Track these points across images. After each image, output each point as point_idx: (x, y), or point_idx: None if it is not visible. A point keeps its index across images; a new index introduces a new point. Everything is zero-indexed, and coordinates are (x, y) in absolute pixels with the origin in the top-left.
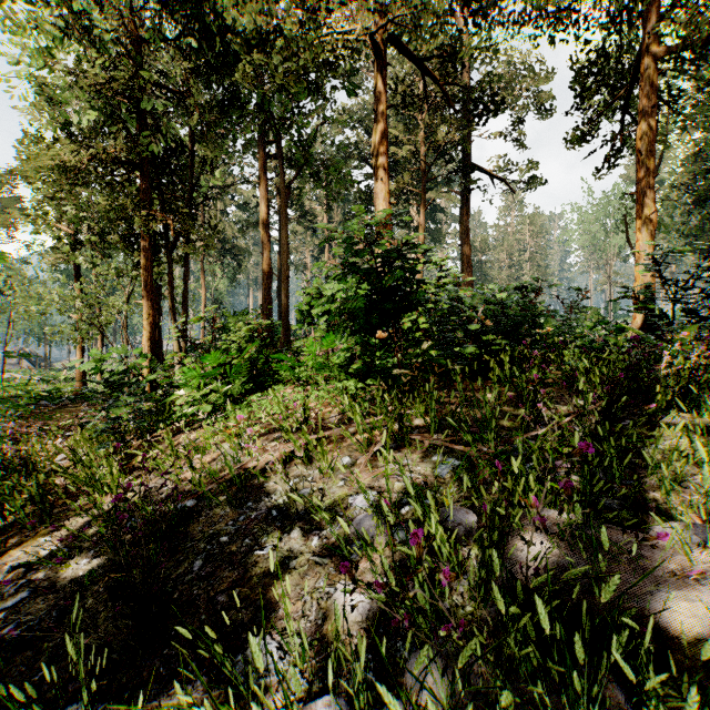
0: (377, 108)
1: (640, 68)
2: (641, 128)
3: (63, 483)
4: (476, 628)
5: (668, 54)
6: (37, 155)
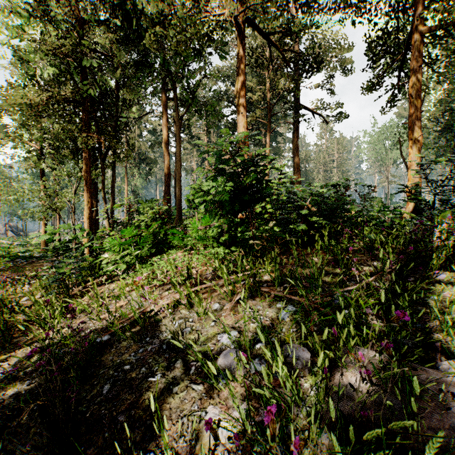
0: (239, 66)
1: (411, 40)
2: (412, 80)
3: (24, 318)
4: (313, 451)
5: (430, 32)
6: (11, 96)
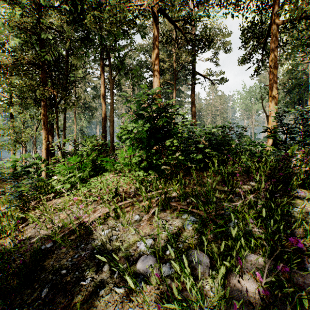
0: (154, 42)
1: (271, 29)
2: (271, 56)
3: None
4: None
5: (283, 24)
6: None
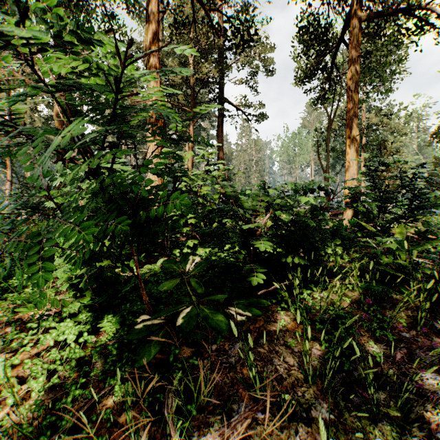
0: (149, 9)
1: (350, 27)
2: (351, 71)
3: None
4: None
5: (369, 19)
6: None
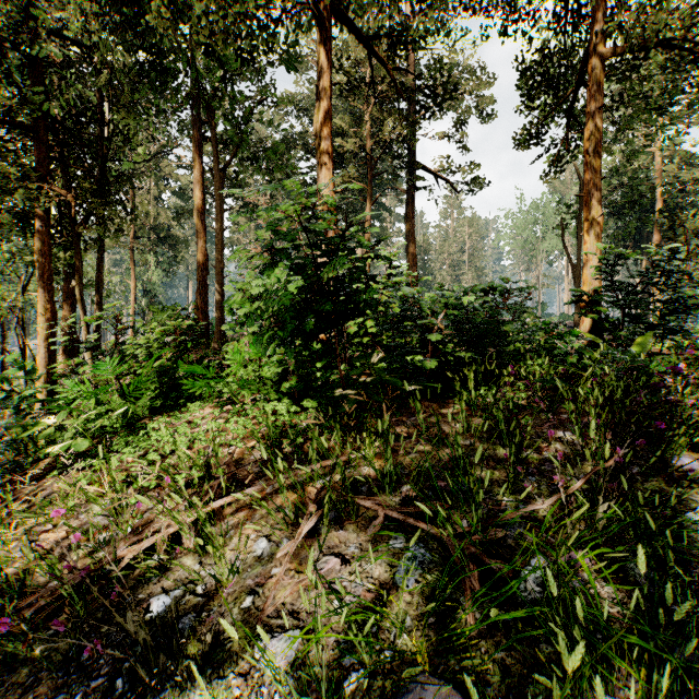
0: (320, 84)
1: (588, 67)
2: (590, 128)
3: None
4: None
5: (615, 55)
6: None
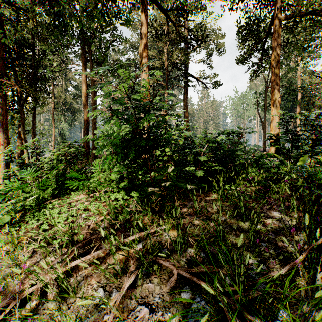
0: (142, 31)
1: (273, 25)
2: (274, 54)
3: None
4: None
5: (287, 18)
6: None
